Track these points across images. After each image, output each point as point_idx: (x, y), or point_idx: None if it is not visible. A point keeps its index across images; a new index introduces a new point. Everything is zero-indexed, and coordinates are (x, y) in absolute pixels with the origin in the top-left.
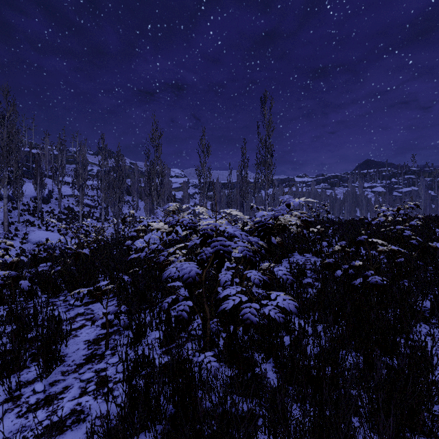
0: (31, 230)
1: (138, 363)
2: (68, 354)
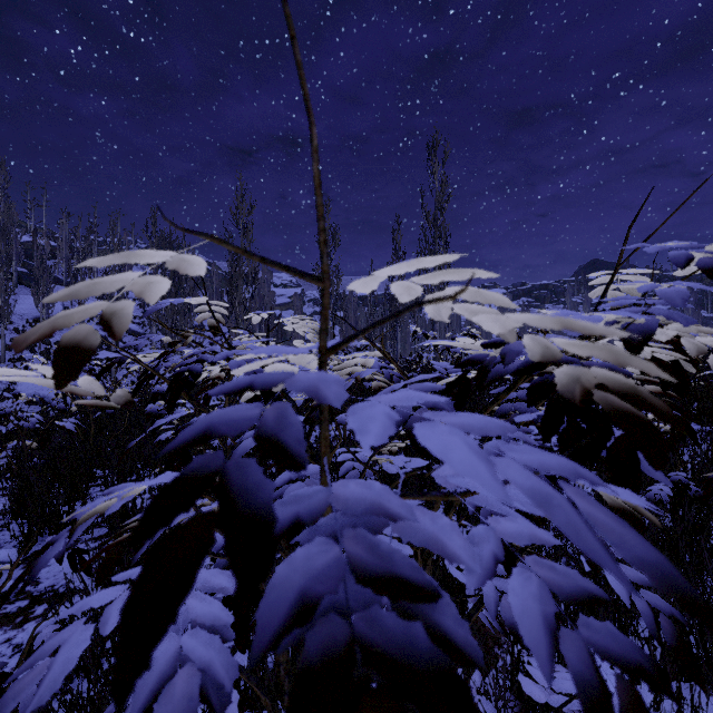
0: None
1: None
2: None
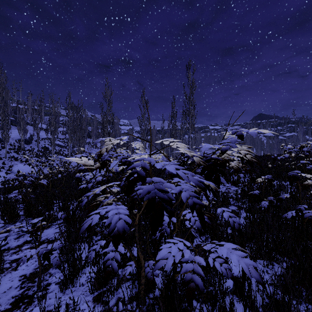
0: (15, 164)
1: None
2: None
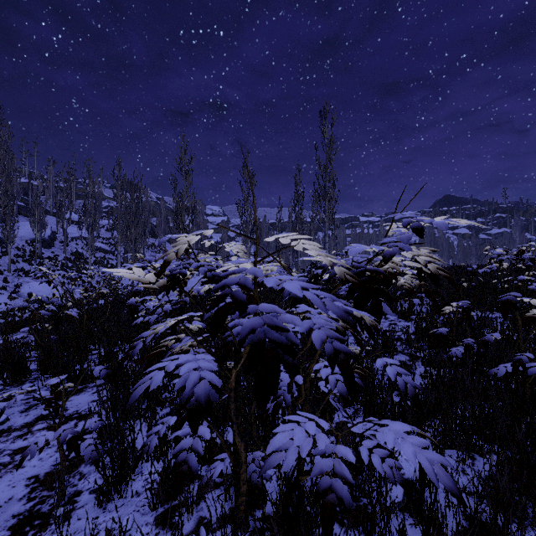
0: (25, 282)
1: None
2: None
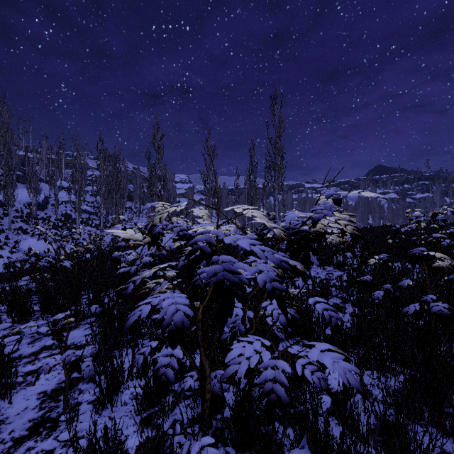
0: (23, 239)
1: (97, 451)
2: (8, 418)
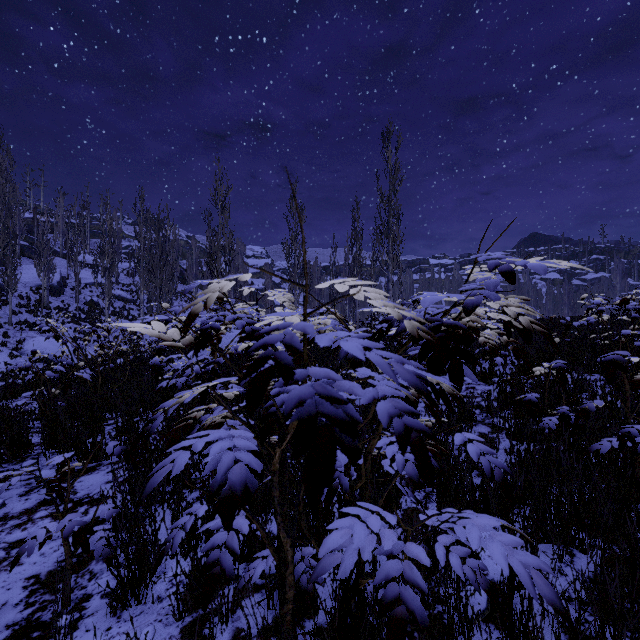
0: (30, 337)
1: None
2: None
